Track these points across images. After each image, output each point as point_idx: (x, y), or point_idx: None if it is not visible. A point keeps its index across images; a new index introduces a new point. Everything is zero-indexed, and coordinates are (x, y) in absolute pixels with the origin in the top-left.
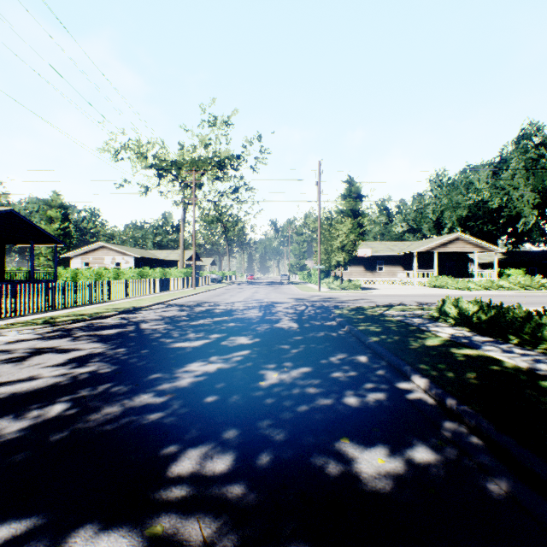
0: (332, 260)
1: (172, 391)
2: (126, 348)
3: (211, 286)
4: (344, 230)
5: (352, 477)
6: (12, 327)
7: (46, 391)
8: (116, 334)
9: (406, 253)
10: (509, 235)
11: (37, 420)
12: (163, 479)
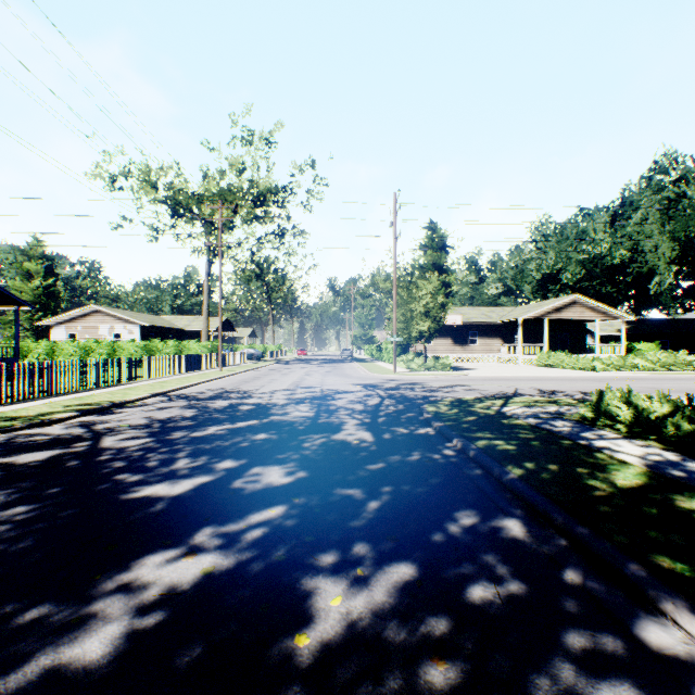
0: (413, 330)
1: None
2: (32, 503)
3: (246, 366)
4: (430, 289)
5: None
6: None
7: None
8: (42, 463)
9: (507, 321)
10: (633, 299)
11: None
12: None
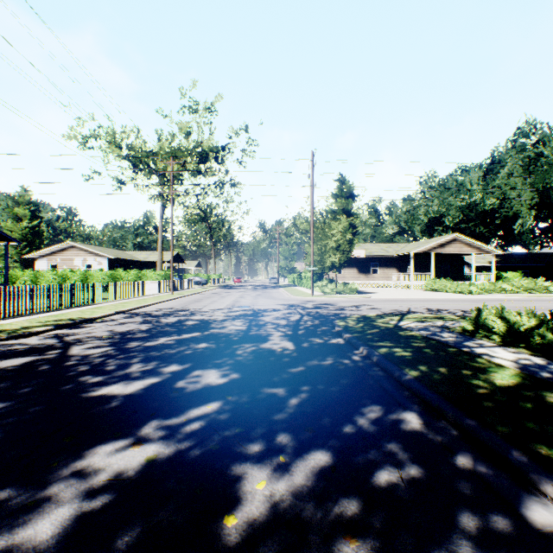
0: (326, 261)
1: None
2: (5, 401)
3: (193, 290)
4: (340, 228)
5: None
6: None
7: None
8: (18, 368)
9: (401, 255)
10: (500, 237)
11: None
12: None
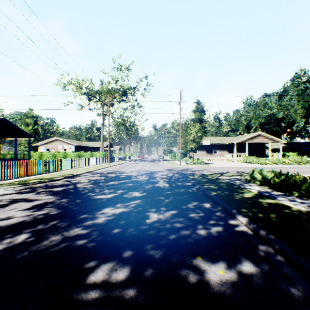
0: (188, 147)
1: (93, 226)
2: (67, 199)
3: (119, 162)
4: (195, 130)
5: (204, 283)
6: (1, 186)
7: (17, 225)
8: (62, 190)
9: (230, 143)
10: (288, 133)
11: (9, 245)
12: (84, 285)
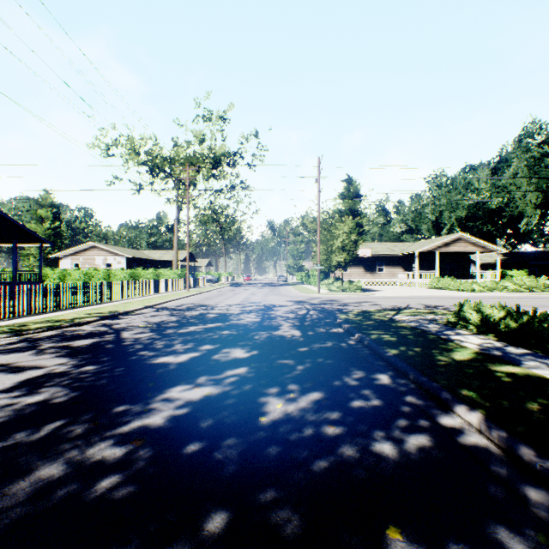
0: (333, 260)
1: (140, 435)
2: (96, 365)
3: (206, 288)
4: (345, 229)
5: None
6: None
7: None
8: (90, 345)
9: (406, 253)
10: (509, 236)
11: None
12: None
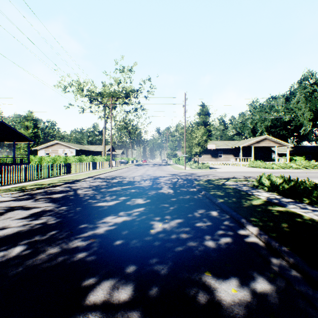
0: (193, 151)
1: (93, 237)
2: (66, 206)
3: (121, 166)
4: (200, 133)
5: (215, 304)
6: None
7: (12, 237)
8: (62, 197)
9: (235, 147)
10: (295, 136)
11: (2, 259)
12: (83, 306)
